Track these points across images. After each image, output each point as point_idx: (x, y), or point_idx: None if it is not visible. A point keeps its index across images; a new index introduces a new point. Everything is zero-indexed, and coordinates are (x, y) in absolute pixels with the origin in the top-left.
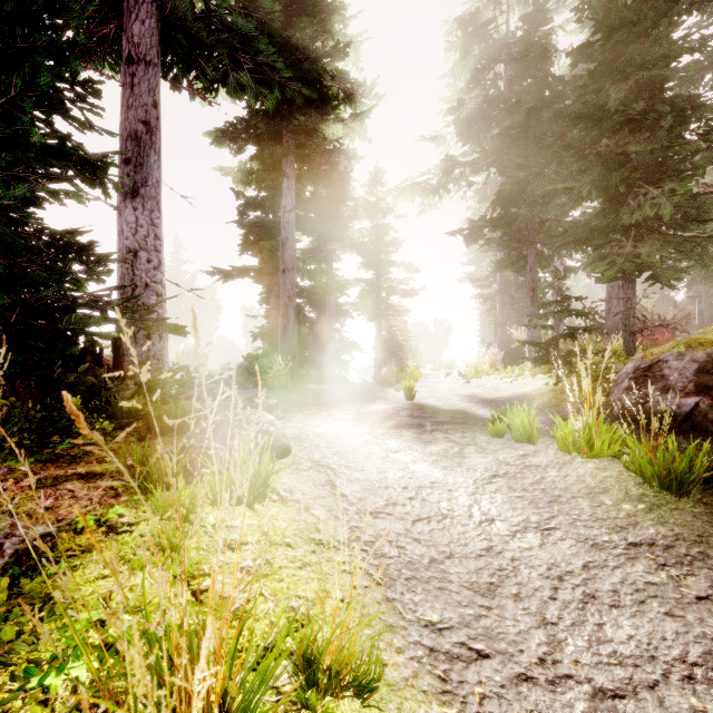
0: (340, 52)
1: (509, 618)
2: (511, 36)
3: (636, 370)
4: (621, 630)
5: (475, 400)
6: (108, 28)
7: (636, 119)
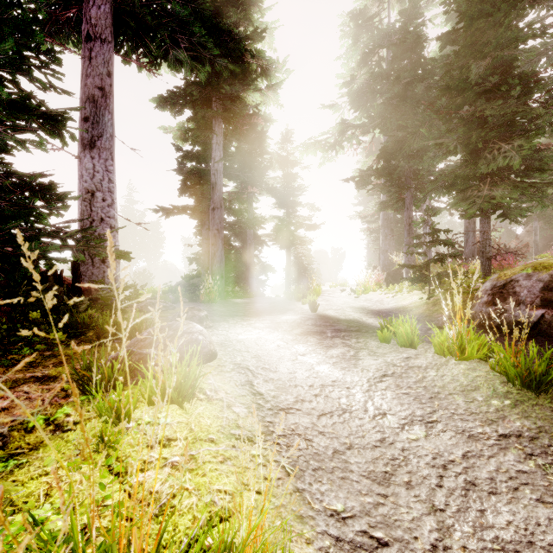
0: (258, 36)
1: (403, 506)
2: (392, 27)
3: (493, 288)
4: (500, 515)
5: (364, 311)
6: (71, 12)
7: (491, 90)
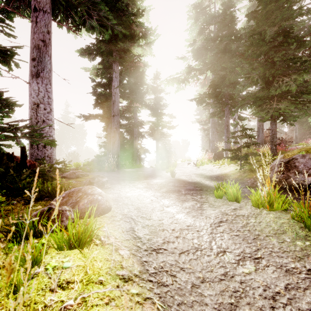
0: (140, 14)
1: None
2: (217, 12)
3: (281, 163)
4: None
5: (203, 176)
6: None
7: (277, 46)
